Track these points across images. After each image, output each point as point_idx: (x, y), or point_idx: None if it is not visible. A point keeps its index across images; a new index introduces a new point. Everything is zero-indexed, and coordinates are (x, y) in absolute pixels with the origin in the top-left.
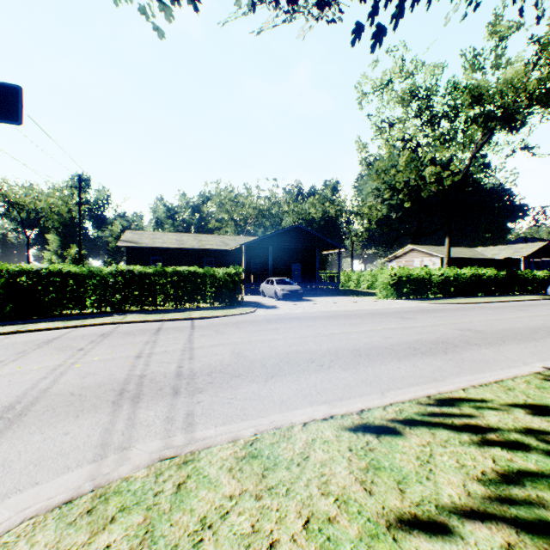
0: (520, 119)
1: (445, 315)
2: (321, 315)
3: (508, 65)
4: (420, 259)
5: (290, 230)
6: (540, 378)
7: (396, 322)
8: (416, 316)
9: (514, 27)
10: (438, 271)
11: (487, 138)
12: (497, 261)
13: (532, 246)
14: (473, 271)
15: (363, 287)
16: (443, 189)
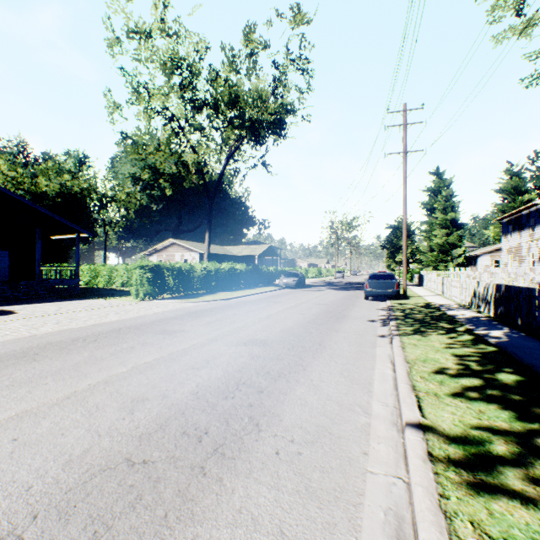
0: (263, 136)
1: (218, 319)
2: (0, 354)
3: (257, 80)
4: (182, 253)
5: None
6: (464, 486)
7: (158, 345)
8: (185, 326)
9: (263, 45)
10: (202, 266)
11: (240, 144)
12: (241, 258)
13: (262, 247)
14: (230, 266)
15: (117, 284)
16: (204, 182)
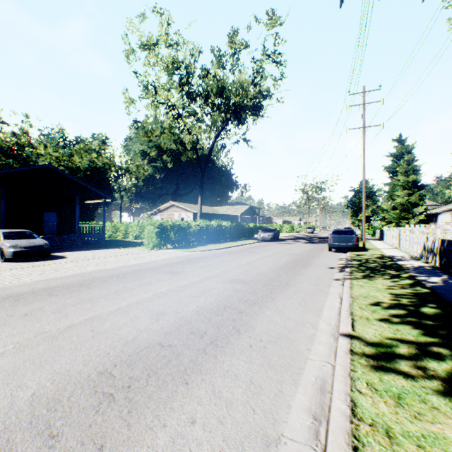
0: (244, 118)
1: (209, 264)
2: (67, 283)
3: (239, 74)
4: (179, 213)
5: (37, 170)
6: (369, 367)
7: (168, 281)
8: (185, 269)
9: (244, 45)
10: (196, 223)
11: (226, 125)
12: (226, 216)
13: (244, 207)
14: (218, 223)
15: (131, 237)
16: (197, 157)
